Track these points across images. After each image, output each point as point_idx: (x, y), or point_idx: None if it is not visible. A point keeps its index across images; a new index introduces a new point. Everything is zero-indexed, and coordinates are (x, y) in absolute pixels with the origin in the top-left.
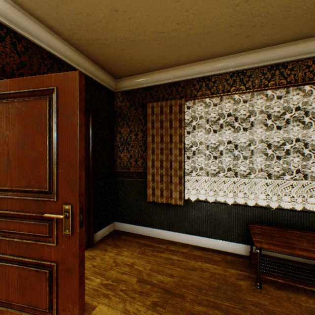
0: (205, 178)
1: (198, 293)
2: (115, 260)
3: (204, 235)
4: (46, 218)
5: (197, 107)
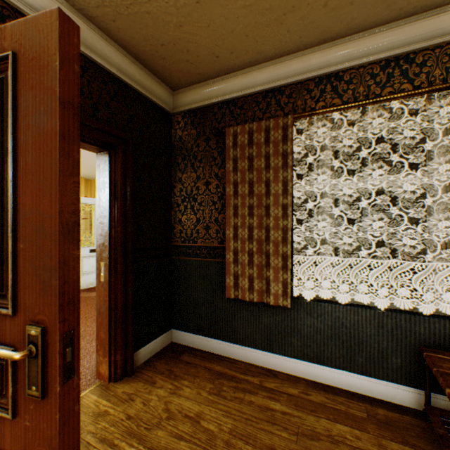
0: (330, 259)
1: None
2: (168, 406)
3: (329, 362)
4: None
5: (316, 131)
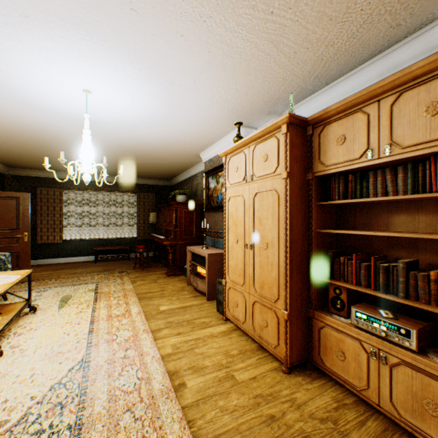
0: (76, 229)
1: (72, 267)
2: None
3: (75, 256)
4: (15, 237)
5: (71, 193)
